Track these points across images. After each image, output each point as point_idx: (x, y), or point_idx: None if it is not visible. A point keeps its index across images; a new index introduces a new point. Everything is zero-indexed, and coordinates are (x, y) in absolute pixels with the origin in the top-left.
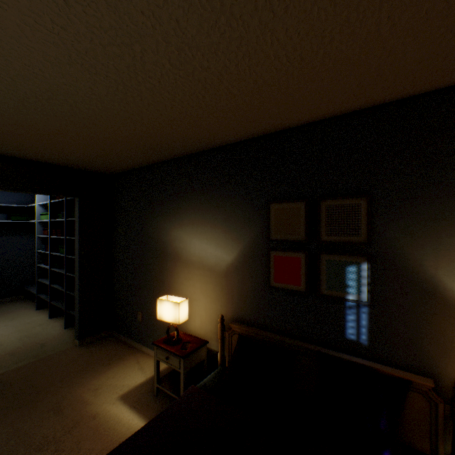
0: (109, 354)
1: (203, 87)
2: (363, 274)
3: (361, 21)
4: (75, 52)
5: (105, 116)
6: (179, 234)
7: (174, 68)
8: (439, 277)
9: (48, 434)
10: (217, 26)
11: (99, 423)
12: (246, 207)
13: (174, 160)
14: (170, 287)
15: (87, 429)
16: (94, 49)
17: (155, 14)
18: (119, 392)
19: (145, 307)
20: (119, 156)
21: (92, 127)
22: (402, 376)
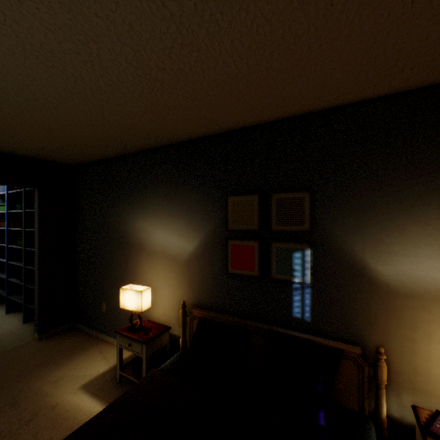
0: (72, 346)
1: (161, 86)
2: (307, 259)
3: (294, 39)
4: (29, 45)
5: (64, 107)
6: (143, 225)
7: (131, 67)
8: (366, 260)
9: (3, 428)
10: (168, 33)
11: (58, 413)
12: (206, 200)
13: (138, 153)
14: (135, 277)
15: (45, 420)
16: (50, 43)
17: (109, 17)
18: (80, 381)
19: (109, 297)
20: (82, 148)
21: (51, 118)
22: (336, 346)
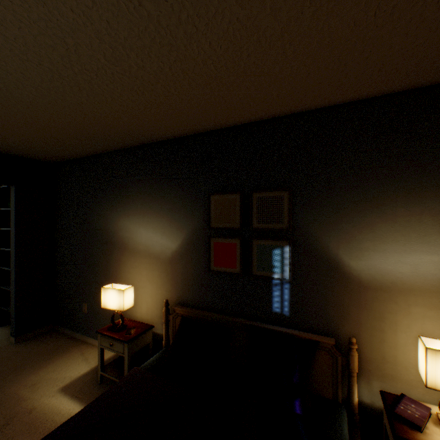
0: (51, 348)
1: (141, 84)
2: (286, 256)
3: (270, 44)
4: (2, 37)
5: (41, 102)
6: (126, 223)
7: (110, 64)
8: (340, 256)
9: None
10: (147, 32)
11: (35, 417)
12: (189, 198)
13: (121, 151)
14: (117, 276)
15: (21, 424)
16: (24, 37)
17: (85, 13)
18: (59, 384)
19: (91, 298)
20: (61, 144)
21: (27, 113)
22: (312, 338)
